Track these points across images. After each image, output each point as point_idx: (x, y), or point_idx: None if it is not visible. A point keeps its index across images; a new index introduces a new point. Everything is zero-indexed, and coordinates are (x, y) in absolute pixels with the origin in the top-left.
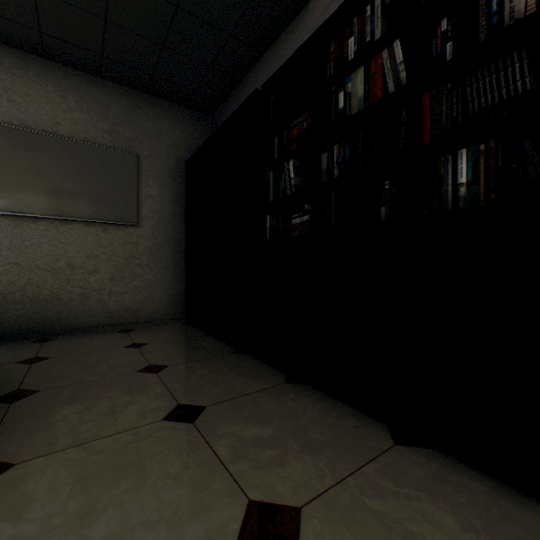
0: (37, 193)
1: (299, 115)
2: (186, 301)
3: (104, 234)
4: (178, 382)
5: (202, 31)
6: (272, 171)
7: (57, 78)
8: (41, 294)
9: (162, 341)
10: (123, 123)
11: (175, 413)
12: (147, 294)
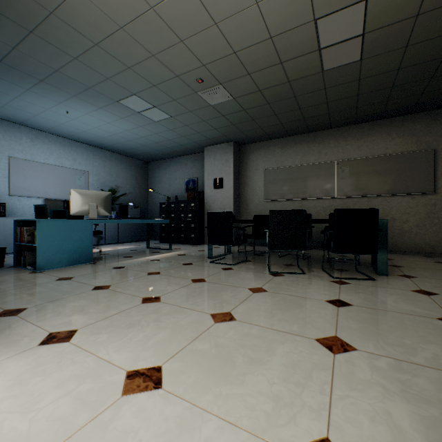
0: (377, 185)
1: None
2: None
3: (411, 200)
4: None
5: None
6: None
7: (386, 126)
8: None
9: None
10: (424, 134)
11: None
12: (441, 236)
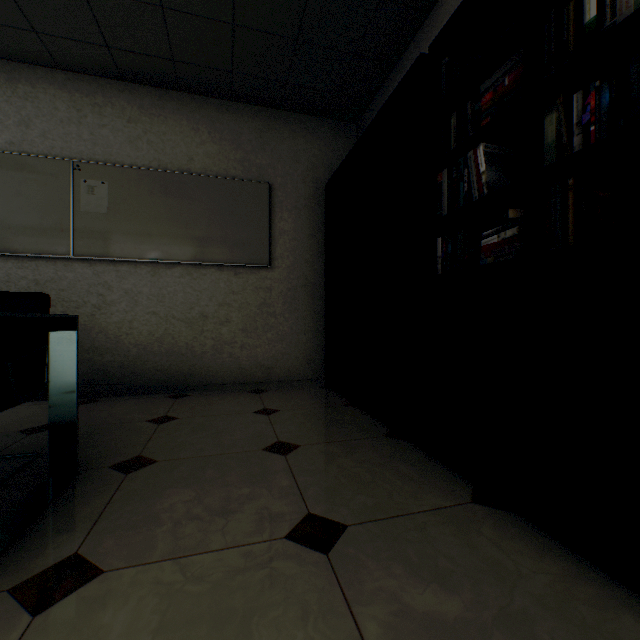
0: (172, 237)
1: (494, 69)
2: (326, 359)
3: (236, 278)
4: (310, 474)
5: (344, 3)
6: (445, 170)
7: (191, 110)
8: (176, 346)
9: (296, 408)
10: (255, 149)
11: (302, 528)
12: (281, 348)
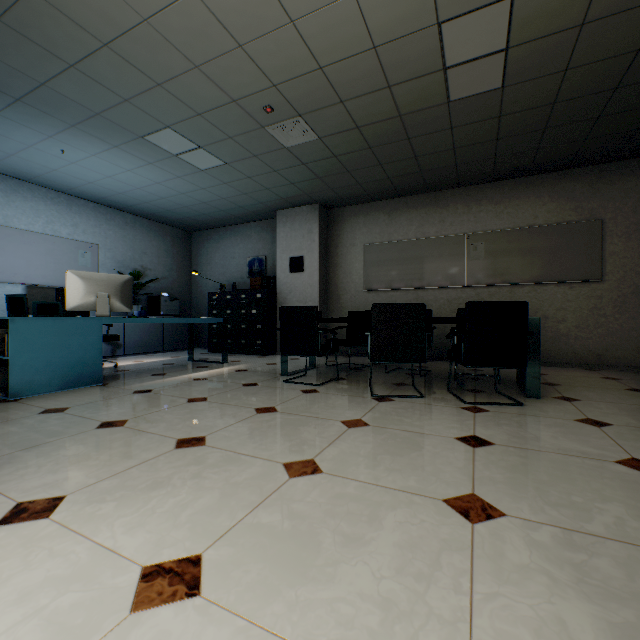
0: (523, 269)
1: None
2: None
3: (569, 291)
4: None
5: None
6: None
7: (535, 185)
8: None
9: (635, 379)
10: (586, 198)
11: None
12: (610, 341)
